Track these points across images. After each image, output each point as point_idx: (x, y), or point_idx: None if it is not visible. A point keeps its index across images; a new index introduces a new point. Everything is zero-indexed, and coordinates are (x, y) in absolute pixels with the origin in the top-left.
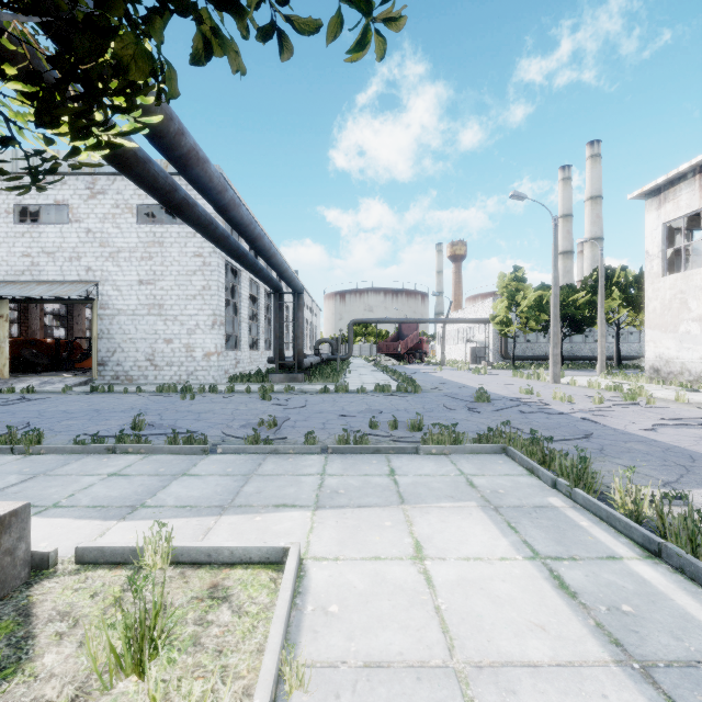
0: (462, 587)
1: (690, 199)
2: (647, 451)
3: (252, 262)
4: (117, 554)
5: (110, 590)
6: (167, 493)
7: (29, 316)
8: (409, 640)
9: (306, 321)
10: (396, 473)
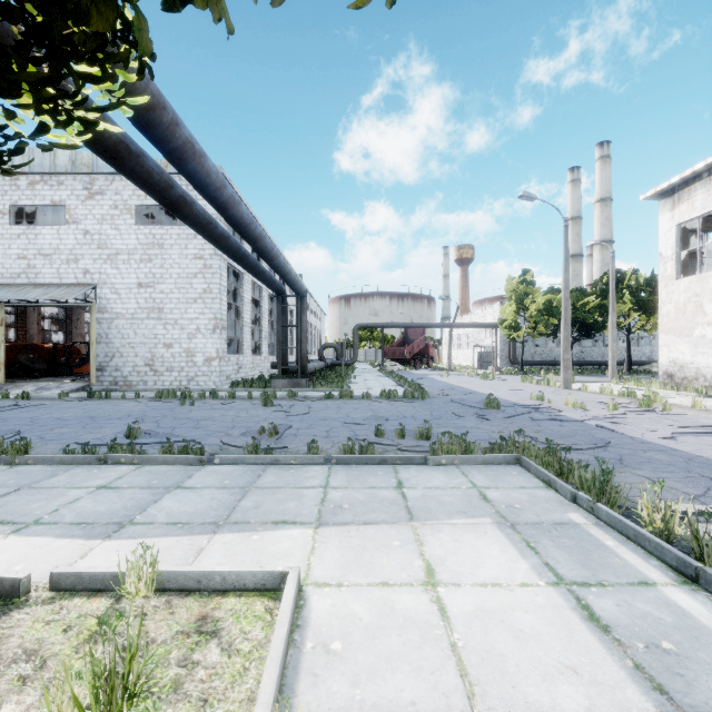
0: (480, 619)
1: (705, 199)
2: (669, 461)
3: (254, 264)
4: (97, 580)
5: (85, 623)
6: (158, 508)
7: (26, 320)
8: (422, 685)
9: (310, 326)
10: (404, 485)
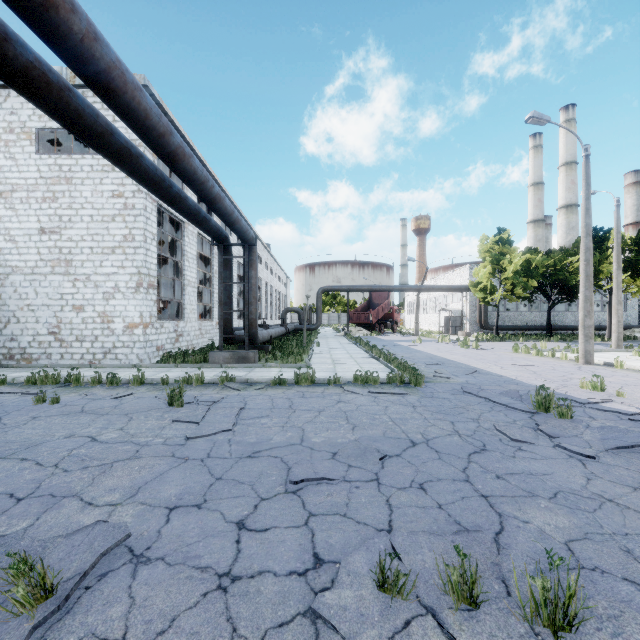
0: None
1: None
2: None
3: (157, 177)
4: None
5: None
6: None
7: None
8: None
9: (275, 290)
10: None
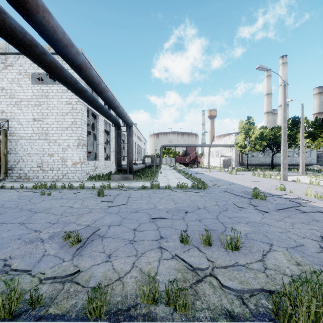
0: None
1: None
2: None
3: (92, 99)
4: None
5: None
6: None
7: None
8: None
9: (139, 146)
10: None
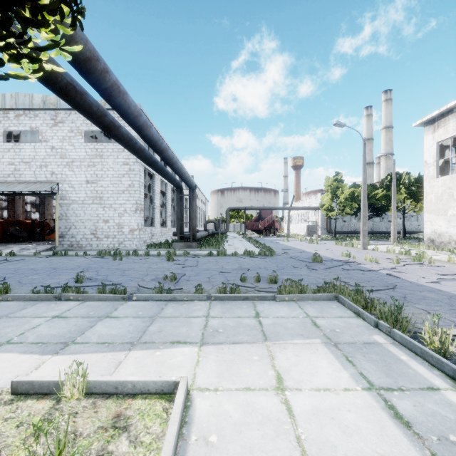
0: (316, 417)
1: (455, 125)
2: (437, 298)
3: (161, 168)
4: (44, 387)
5: (33, 420)
6: (92, 331)
7: (15, 205)
8: None
9: (198, 208)
10: (260, 315)
